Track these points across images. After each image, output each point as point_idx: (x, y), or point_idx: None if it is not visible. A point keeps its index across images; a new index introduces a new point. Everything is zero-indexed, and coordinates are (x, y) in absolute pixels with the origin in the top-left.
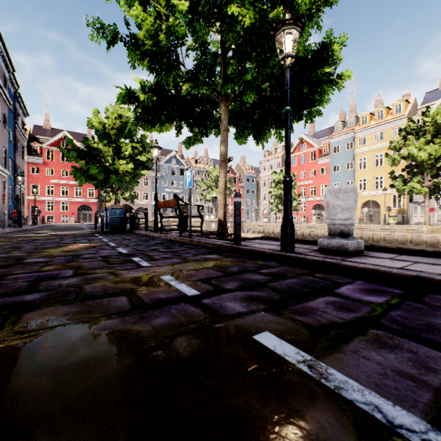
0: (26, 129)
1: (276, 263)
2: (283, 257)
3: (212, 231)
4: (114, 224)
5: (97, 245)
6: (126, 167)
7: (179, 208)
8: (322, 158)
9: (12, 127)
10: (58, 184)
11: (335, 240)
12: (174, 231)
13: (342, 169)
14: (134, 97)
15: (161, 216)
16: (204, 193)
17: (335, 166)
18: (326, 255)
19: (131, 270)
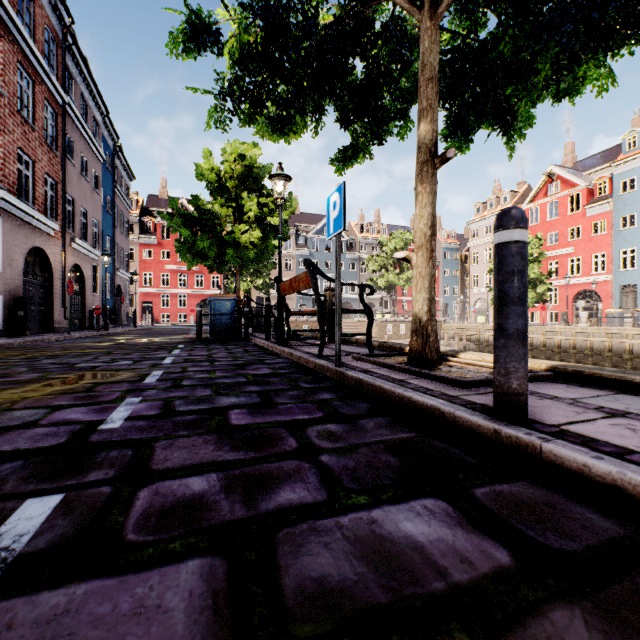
0: (138, 200)
1: None
2: None
3: (393, 345)
4: (219, 327)
5: (112, 381)
6: (250, 237)
7: (316, 292)
8: (594, 205)
9: (110, 194)
10: (174, 271)
11: None
12: (317, 340)
13: None
14: (209, 31)
15: (287, 310)
16: (375, 277)
17: (625, 217)
18: None
19: None
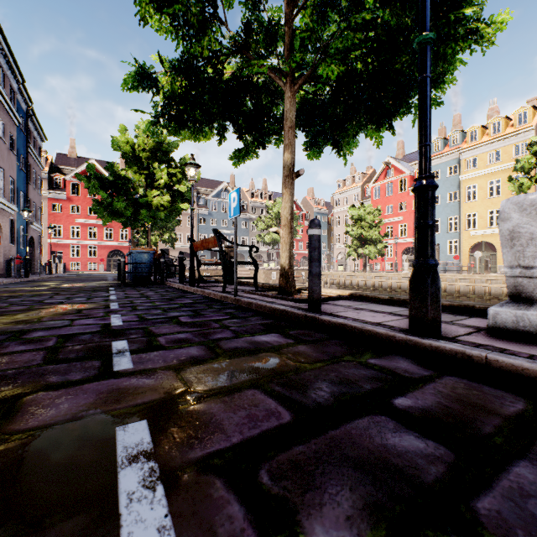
0: (47, 157)
1: (413, 366)
2: (422, 348)
3: (271, 285)
4: (139, 274)
5: (88, 308)
6: (161, 200)
7: (221, 250)
8: None
9: (23, 153)
10: (84, 224)
11: None
12: (219, 283)
13: (443, 201)
14: (151, 78)
15: (198, 262)
16: (263, 234)
17: None
18: (528, 349)
19: (69, 390)
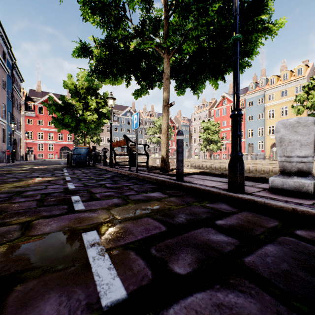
0: (24, 92)
1: (228, 207)
2: (234, 198)
3: (156, 166)
4: (80, 160)
5: (53, 179)
6: (92, 117)
7: (128, 147)
8: None
9: (10, 89)
10: (46, 131)
11: (293, 179)
12: (126, 165)
13: (255, 119)
14: (88, 50)
15: (115, 153)
16: (151, 137)
17: (250, 116)
18: (286, 198)
19: (54, 218)
